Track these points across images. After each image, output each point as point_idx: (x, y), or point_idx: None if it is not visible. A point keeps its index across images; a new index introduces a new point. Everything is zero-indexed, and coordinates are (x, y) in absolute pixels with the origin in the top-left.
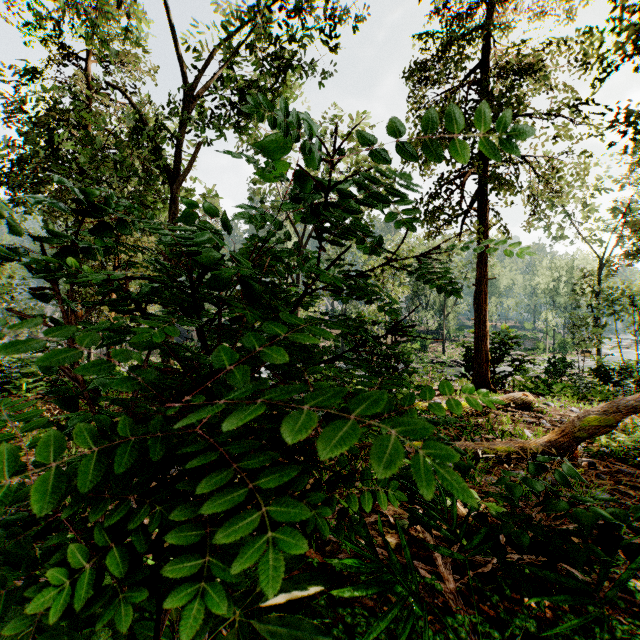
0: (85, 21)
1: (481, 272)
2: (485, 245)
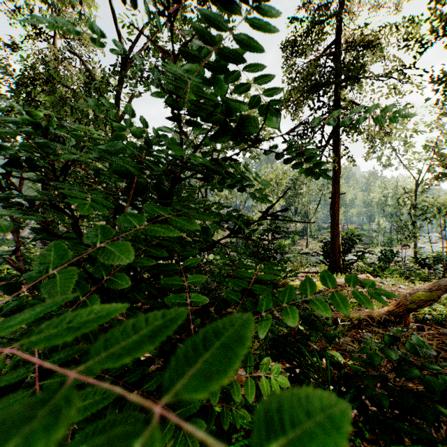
0: (50, 6)
1: (335, 189)
2: (338, 170)
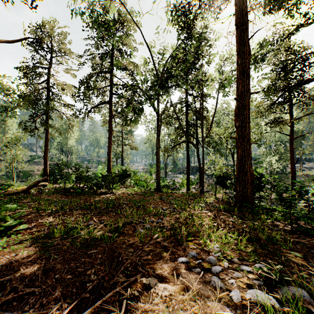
0: None
1: (46, 147)
2: (47, 139)
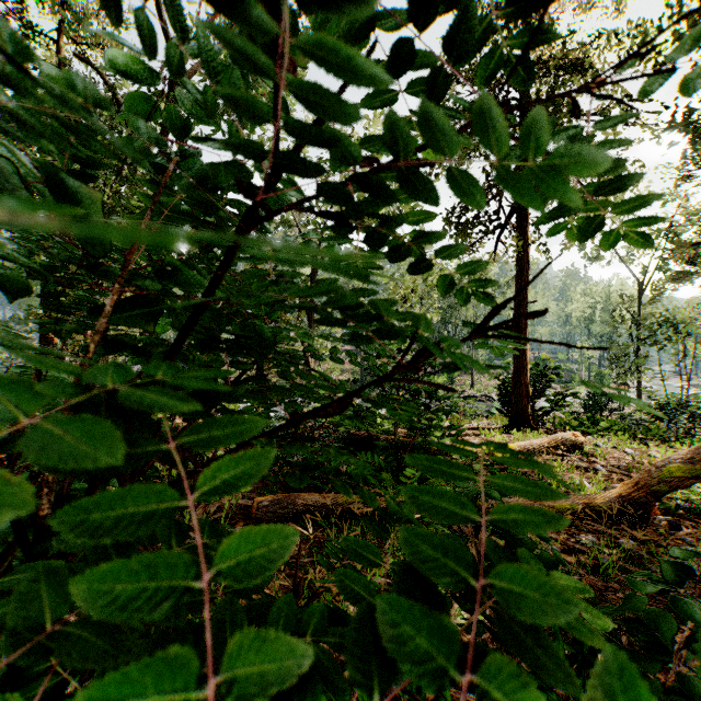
0: None
1: (520, 294)
2: (525, 263)
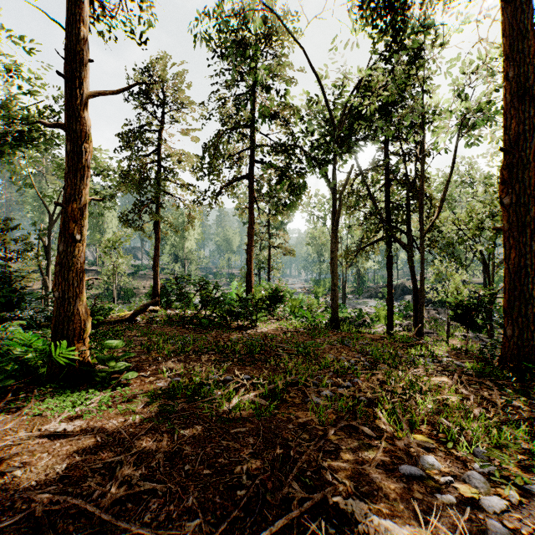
0: None
1: (156, 252)
2: (158, 240)
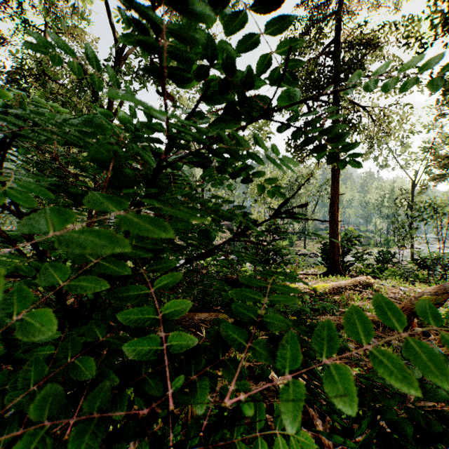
0: None
1: (334, 189)
2: (337, 170)
